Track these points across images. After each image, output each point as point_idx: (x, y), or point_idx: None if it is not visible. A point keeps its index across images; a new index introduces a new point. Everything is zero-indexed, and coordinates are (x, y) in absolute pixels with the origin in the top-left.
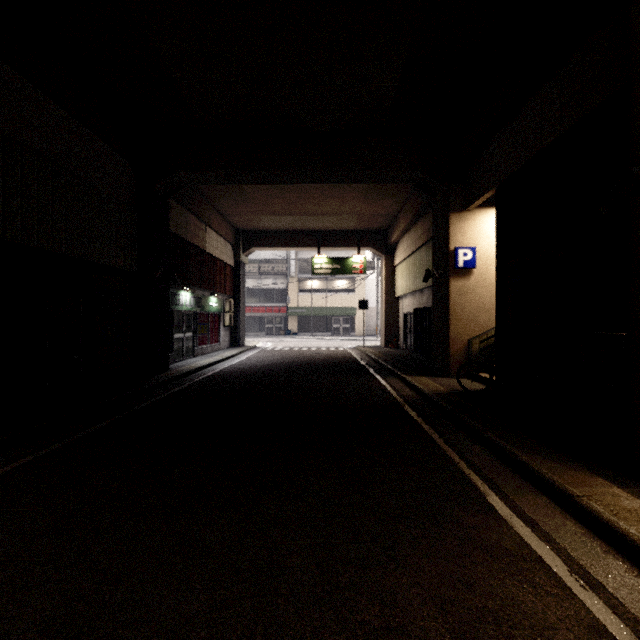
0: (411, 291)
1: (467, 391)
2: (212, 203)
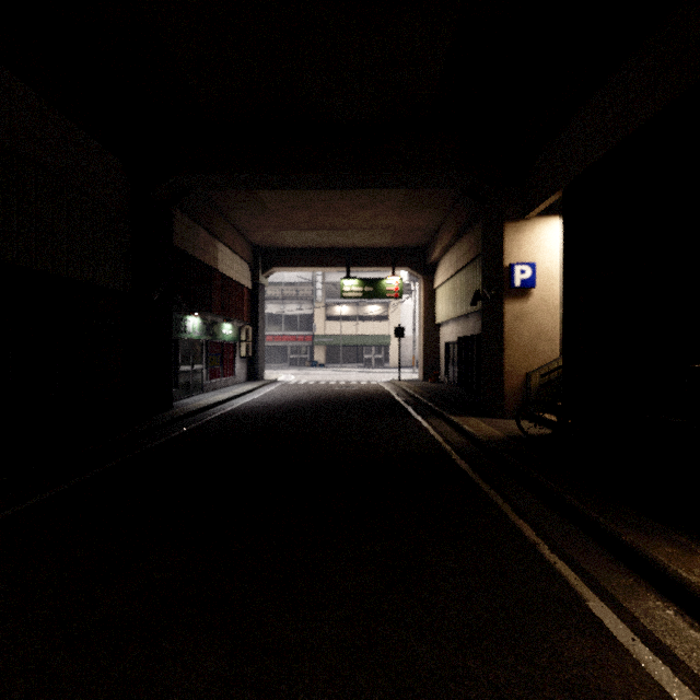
0: (454, 317)
1: (529, 436)
2: (225, 215)
